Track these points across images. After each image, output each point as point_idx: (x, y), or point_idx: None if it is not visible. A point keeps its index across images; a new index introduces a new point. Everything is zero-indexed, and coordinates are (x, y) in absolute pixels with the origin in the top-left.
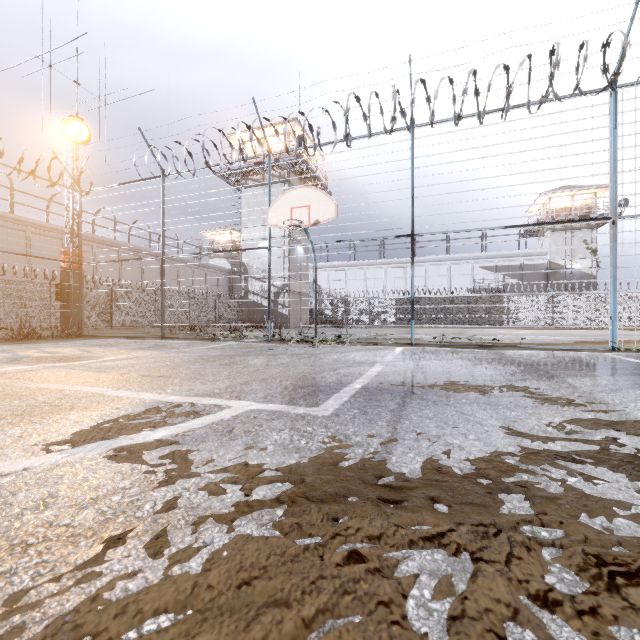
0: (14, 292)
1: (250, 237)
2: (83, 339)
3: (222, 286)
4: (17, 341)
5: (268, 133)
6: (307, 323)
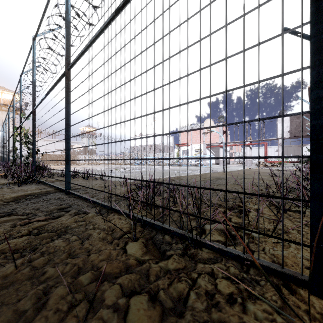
0: None
1: None
2: None
3: None
4: None
5: (5, 92)
6: None
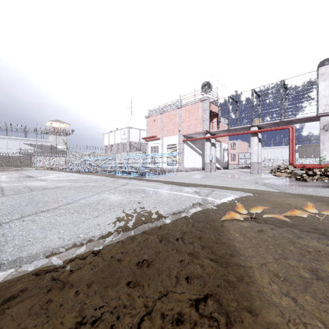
0: None
1: None
2: None
3: None
4: None
5: None
6: None
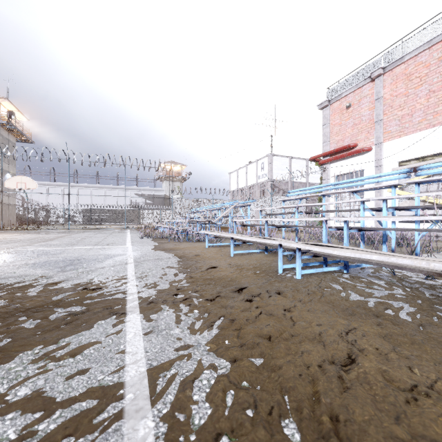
0: None
1: None
2: None
3: None
4: None
5: None
6: (14, 223)
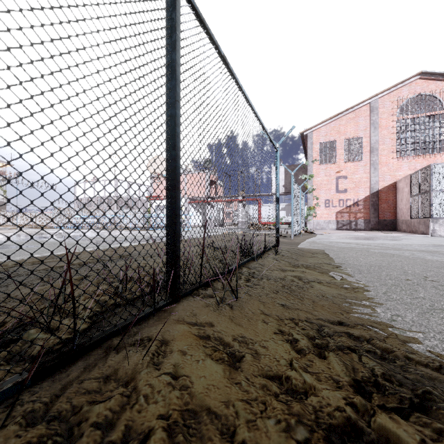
0: None
1: None
2: None
3: None
4: None
5: None
6: None
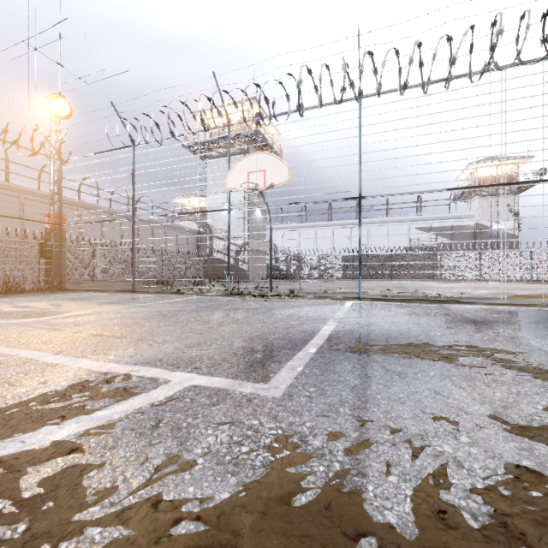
0: (7, 250)
1: (214, 202)
2: (62, 292)
3: (191, 245)
4: (1, 294)
5: (230, 111)
6: (264, 277)
